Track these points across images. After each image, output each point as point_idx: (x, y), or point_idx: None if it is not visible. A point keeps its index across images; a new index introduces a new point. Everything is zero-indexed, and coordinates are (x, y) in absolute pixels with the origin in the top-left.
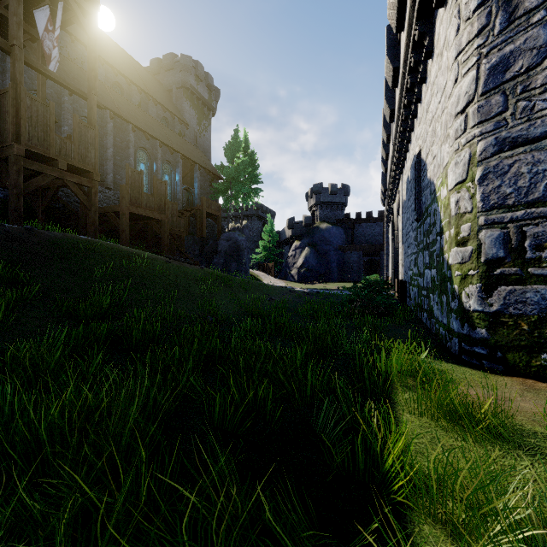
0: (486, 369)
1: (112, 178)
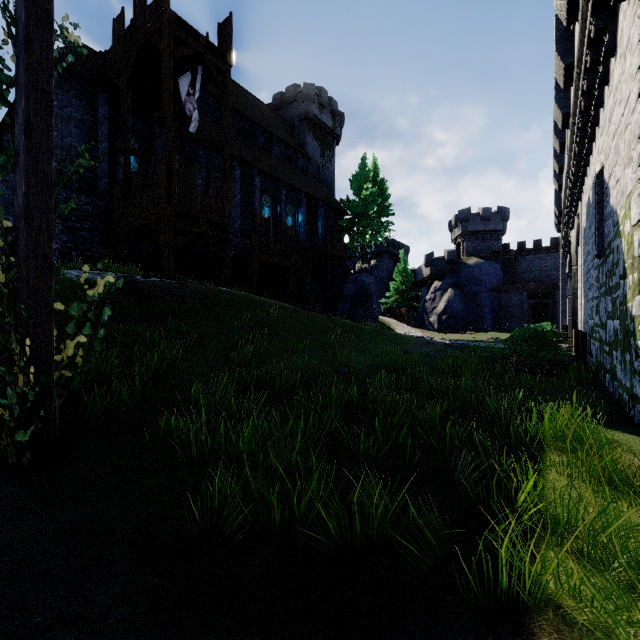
0: None
1: (239, 225)
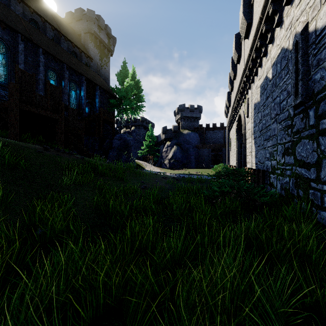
0: None
1: None
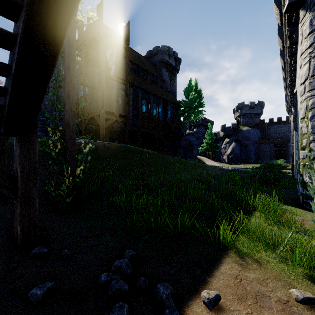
0: (312, 211)
1: (132, 114)
